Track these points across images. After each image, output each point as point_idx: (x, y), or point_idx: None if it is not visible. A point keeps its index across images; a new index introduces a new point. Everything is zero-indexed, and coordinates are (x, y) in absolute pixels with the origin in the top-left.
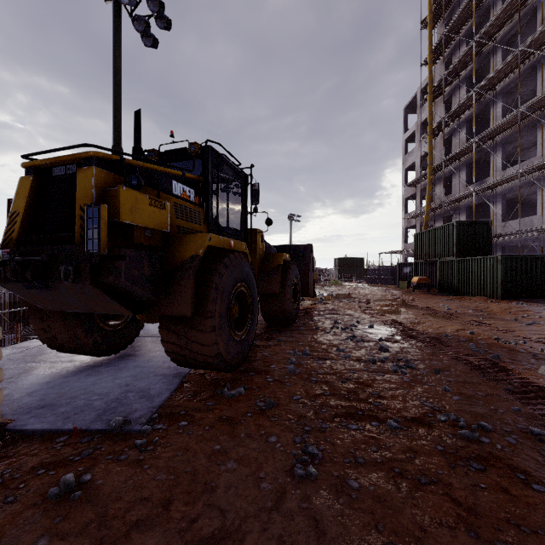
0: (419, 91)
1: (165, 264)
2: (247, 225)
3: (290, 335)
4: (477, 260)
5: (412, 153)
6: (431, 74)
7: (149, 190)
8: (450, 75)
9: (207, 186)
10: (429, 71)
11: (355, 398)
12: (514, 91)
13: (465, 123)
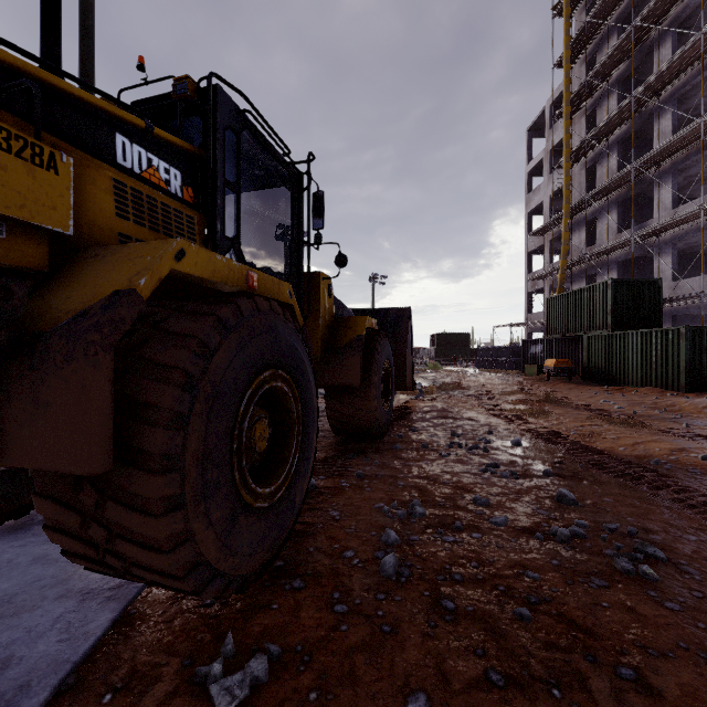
0: (548, 105)
1: (38, 317)
2: (302, 263)
3: (380, 461)
4: (645, 334)
5: (539, 190)
6: (568, 78)
7: (24, 127)
8: (594, 78)
9: (212, 170)
10: (565, 73)
11: (586, 706)
12: (688, 98)
13: (616, 145)
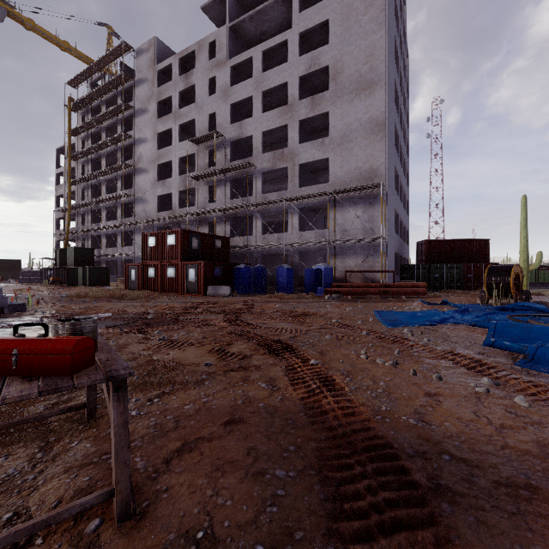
0: (67, 145)
1: None
2: None
3: None
4: (82, 268)
5: (62, 187)
6: (70, 146)
7: None
8: (82, 153)
9: None
10: (69, 144)
11: None
12: (114, 181)
13: (91, 186)
